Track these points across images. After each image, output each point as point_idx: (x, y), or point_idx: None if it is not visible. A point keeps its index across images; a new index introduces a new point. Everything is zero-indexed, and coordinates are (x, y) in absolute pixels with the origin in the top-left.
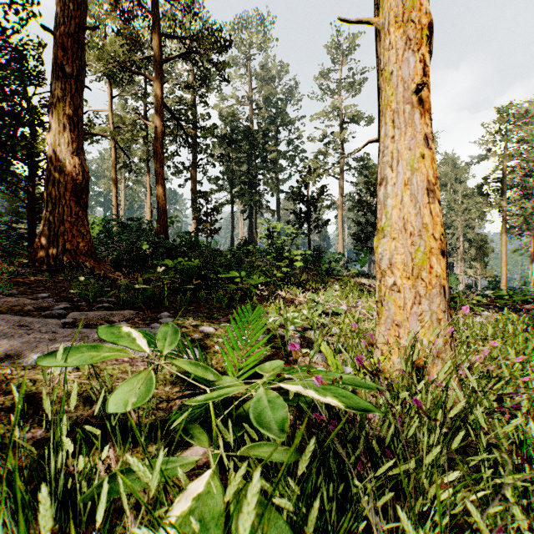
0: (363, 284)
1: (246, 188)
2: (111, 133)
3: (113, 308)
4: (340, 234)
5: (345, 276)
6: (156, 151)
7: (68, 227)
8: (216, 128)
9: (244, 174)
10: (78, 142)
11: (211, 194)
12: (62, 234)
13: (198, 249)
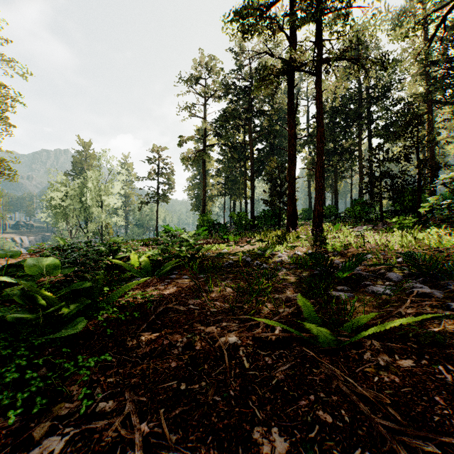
0: None
1: None
2: None
3: (391, 228)
4: None
5: None
6: None
7: None
8: None
9: None
10: None
11: None
12: None
13: None
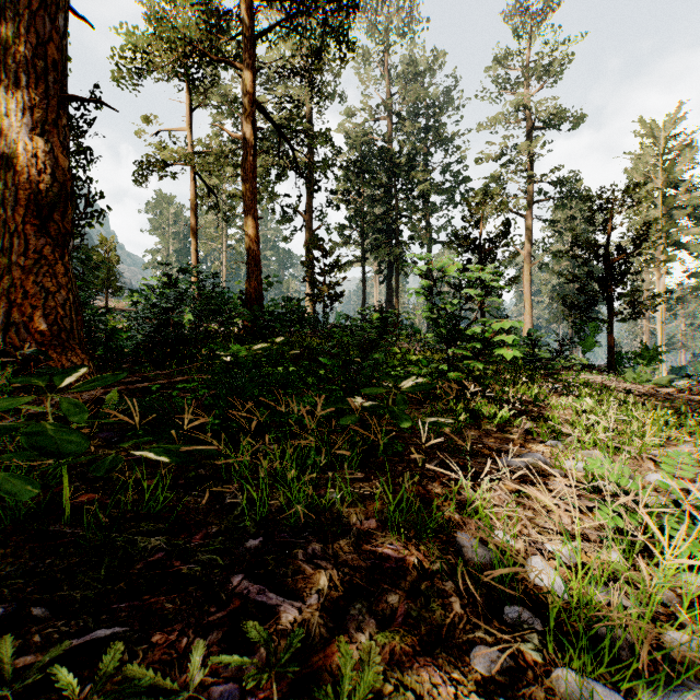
0: (607, 386)
1: (383, 237)
2: (185, 156)
3: None
4: (527, 301)
5: (557, 369)
6: (245, 175)
7: (18, 277)
8: (340, 152)
9: (380, 218)
10: (45, 109)
11: (334, 250)
12: (7, 290)
13: (310, 324)
